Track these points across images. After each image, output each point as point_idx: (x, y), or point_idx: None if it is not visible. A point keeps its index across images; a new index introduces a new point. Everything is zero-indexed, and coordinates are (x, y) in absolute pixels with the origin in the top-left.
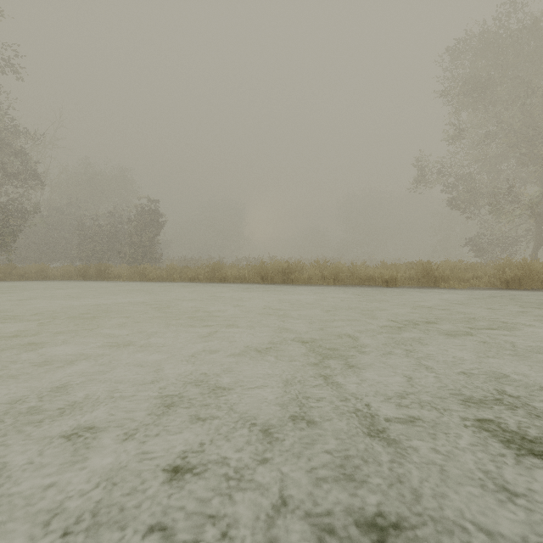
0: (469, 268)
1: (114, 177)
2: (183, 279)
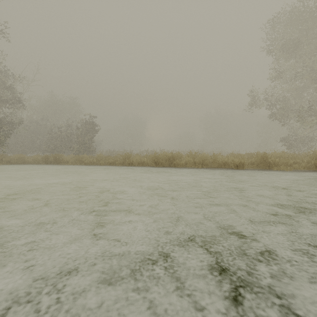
0: (290, 157)
1: (68, 103)
2: (106, 164)
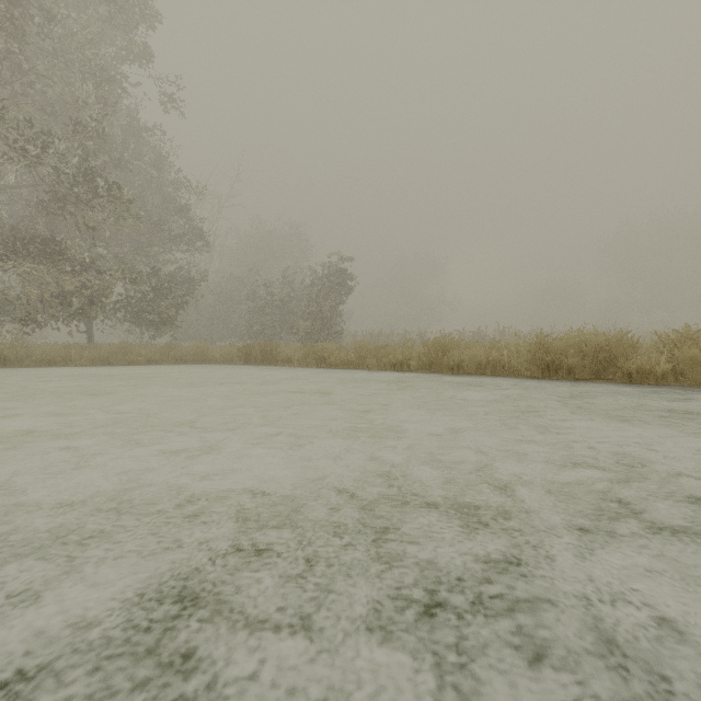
0: None
1: (287, 236)
2: (382, 366)
